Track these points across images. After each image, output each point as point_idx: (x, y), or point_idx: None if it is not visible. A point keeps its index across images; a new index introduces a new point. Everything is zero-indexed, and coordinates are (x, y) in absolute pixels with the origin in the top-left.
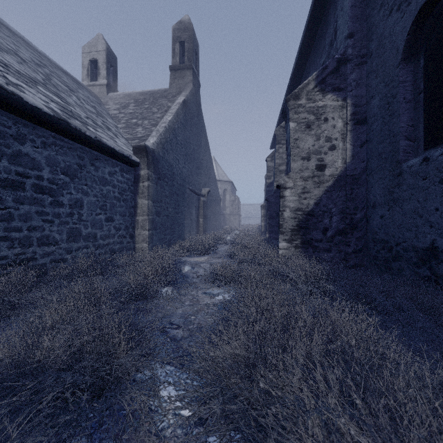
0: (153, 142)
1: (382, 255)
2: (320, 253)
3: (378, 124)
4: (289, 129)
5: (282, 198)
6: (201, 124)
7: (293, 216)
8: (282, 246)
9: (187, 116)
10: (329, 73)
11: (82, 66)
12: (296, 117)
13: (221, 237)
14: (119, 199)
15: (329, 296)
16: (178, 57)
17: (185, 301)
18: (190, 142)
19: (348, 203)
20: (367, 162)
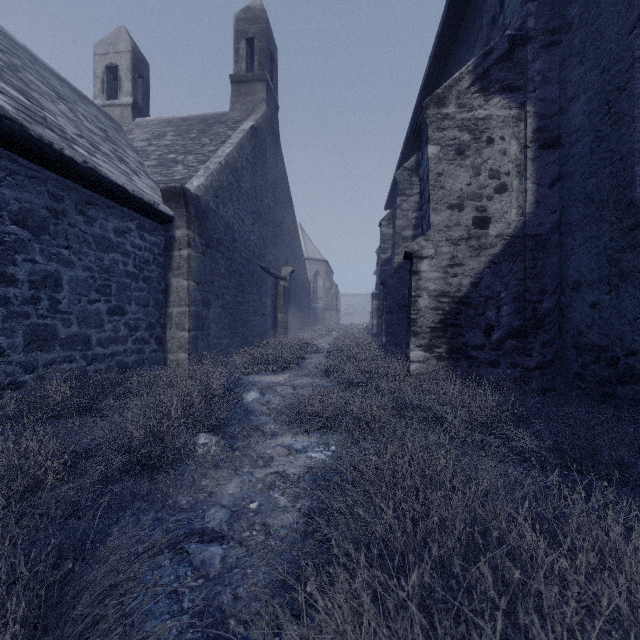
0: (198, 185)
1: (594, 372)
2: (481, 369)
3: (587, 143)
4: (428, 156)
5: (416, 274)
6: (281, 168)
7: (435, 305)
8: (415, 357)
9: (257, 152)
10: (496, 60)
11: (94, 76)
12: (439, 136)
13: (310, 343)
14: (136, 277)
15: (519, 455)
16: (244, 62)
17: (240, 466)
18: (262, 194)
19: (529, 284)
20: (562, 212)
